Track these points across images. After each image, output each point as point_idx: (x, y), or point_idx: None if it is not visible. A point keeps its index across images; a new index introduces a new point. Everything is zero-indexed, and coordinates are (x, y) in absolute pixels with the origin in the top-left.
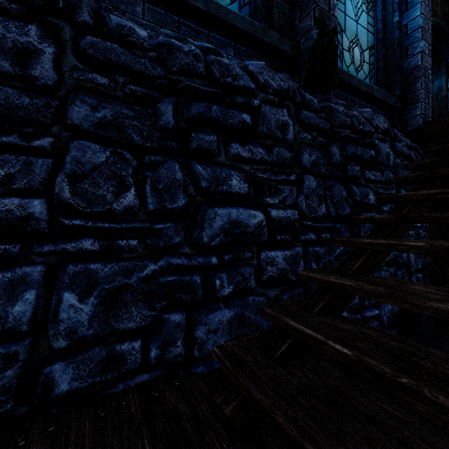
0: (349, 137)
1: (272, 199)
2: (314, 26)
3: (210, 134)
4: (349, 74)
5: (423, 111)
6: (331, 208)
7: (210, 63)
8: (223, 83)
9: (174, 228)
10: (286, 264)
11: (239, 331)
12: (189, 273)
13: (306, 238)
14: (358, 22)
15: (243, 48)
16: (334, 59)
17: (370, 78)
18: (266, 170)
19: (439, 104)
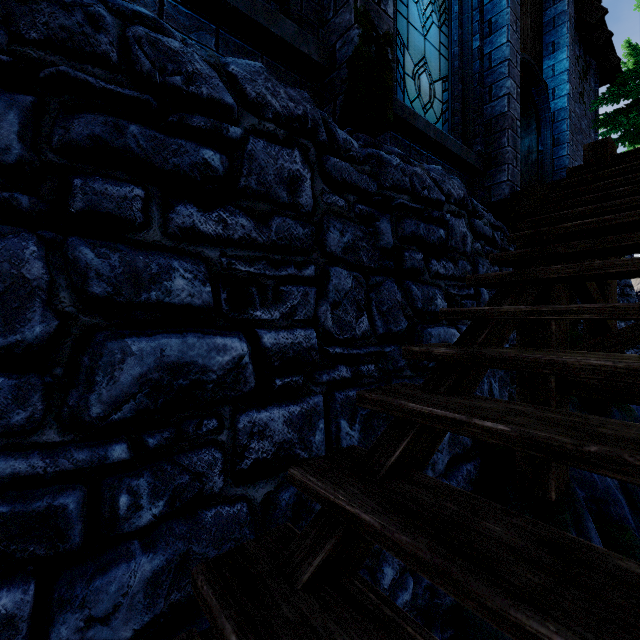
0: (408, 206)
1: (267, 312)
2: (355, 23)
3: (125, 183)
4: (412, 110)
5: (510, 177)
6: (378, 320)
7: (133, 40)
8: (162, 84)
9: (13, 389)
10: (291, 430)
11: (177, 593)
12: (50, 489)
13: (331, 378)
14: (427, 38)
15: (235, 40)
16: (388, 83)
17: (443, 123)
18: (257, 259)
19: (529, 170)
